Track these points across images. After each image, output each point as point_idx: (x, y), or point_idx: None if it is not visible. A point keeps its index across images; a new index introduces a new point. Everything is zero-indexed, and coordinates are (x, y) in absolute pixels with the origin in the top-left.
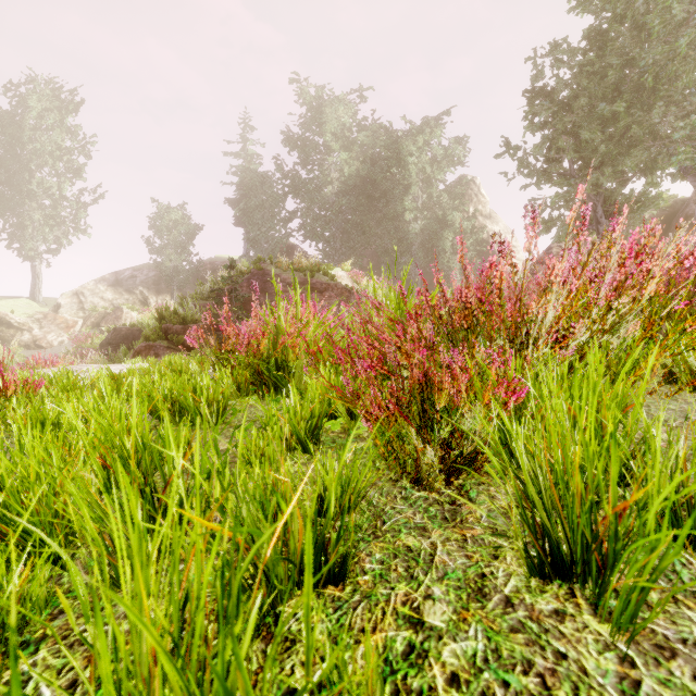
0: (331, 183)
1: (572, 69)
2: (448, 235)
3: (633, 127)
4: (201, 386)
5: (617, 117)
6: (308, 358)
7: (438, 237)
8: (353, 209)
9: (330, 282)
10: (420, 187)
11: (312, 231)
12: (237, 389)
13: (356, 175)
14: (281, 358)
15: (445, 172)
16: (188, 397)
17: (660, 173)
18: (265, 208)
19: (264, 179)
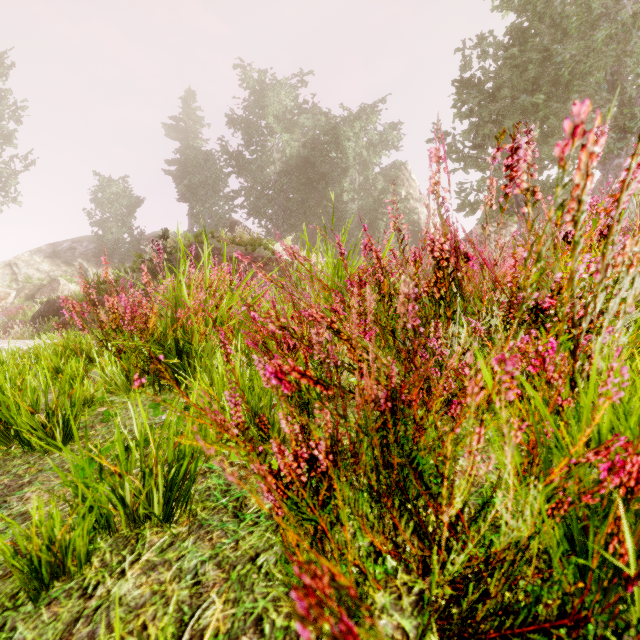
0: (273, 163)
1: (497, 61)
2: (383, 216)
3: (551, 118)
4: (35, 387)
5: (535, 110)
6: (217, 339)
7: (374, 217)
8: (295, 188)
9: (271, 256)
10: (357, 170)
11: (255, 208)
12: (128, 379)
13: (297, 157)
14: (182, 338)
15: (380, 157)
16: (11, 404)
17: (573, 162)
18: (209, 184)
19: (208, 157)
